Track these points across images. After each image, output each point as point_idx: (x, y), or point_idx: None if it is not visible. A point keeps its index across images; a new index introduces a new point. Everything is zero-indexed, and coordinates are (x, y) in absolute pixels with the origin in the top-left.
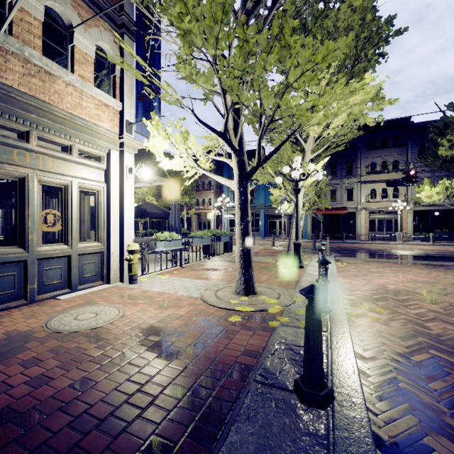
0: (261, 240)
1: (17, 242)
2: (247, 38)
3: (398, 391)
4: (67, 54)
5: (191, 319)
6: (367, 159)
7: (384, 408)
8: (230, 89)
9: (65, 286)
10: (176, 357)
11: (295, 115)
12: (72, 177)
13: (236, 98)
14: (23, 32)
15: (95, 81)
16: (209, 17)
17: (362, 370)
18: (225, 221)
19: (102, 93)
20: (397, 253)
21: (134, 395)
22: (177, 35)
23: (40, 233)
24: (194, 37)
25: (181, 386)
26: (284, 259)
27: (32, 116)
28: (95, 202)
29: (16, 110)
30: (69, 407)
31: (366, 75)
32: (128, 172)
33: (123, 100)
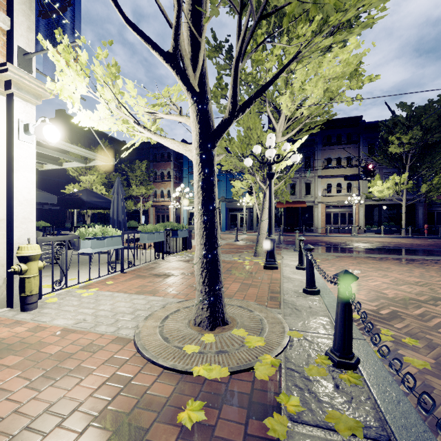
0: (222, 234)
1: None
2: None
3: None
4: None
5: (95, 417)
6: (324, 155)
7: None
8: None
9: None
10: None
11: None
12: None
13: None
14: None
15: None
16: None
17: None
18: (185, 214)
19: None
20: (360, 246)
21: None
22: None
23: None
24: None
25: None
26: (253, 257)
27: None
28: None
29: None
30: None
31: (351, 39)
32: (23, 130)
33: (11, 13)
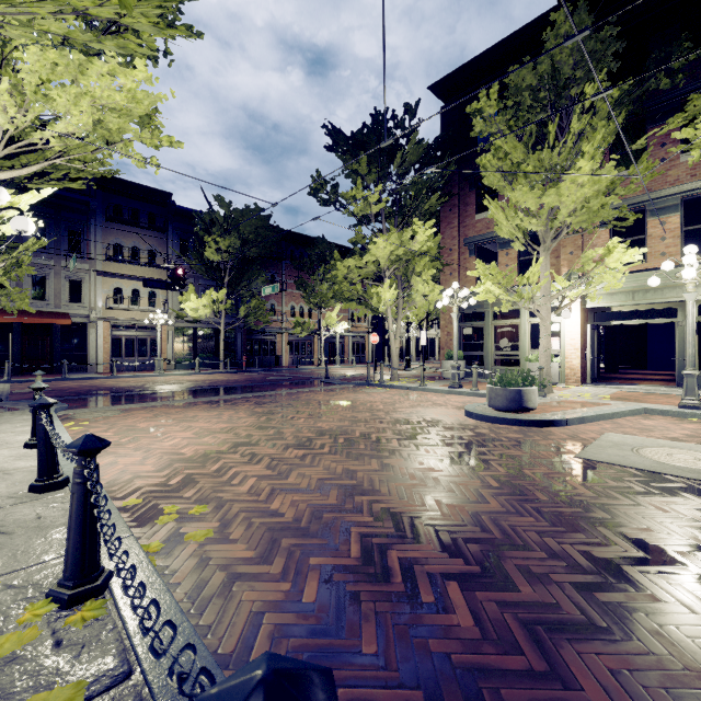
0: None
1: None
2: None
3: None
4: None
5: None
6: (109, 237)
7: None
8: None
9: None
10: None
11: None
12: None
13: None
14: None
15: None
16: None
17: None
18: None
19: None
20: (165, 390)
21: None
22: None
23: None
24: None
25: None
26: None
27: None
28: None
29: None
30: None
31: (139, 62)
32: None
33: None
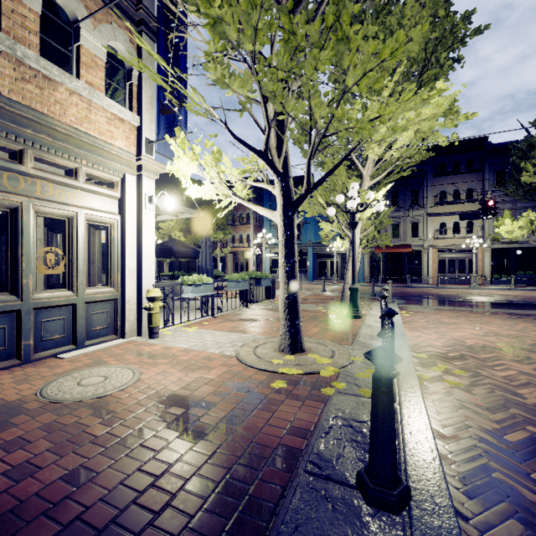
0: (309, 284)
1: (8, 288)
2: (294, 29)
3: (492, 484)
4: (71, 55)
5: (223, 384)
6: (436, 188)
7: (476, 509)
8: (272, 96)
9: (69, 341)
10: (203, 437)
11: (354, 129)
12: (78, 207)
13: (280, 108)
14: (14, 26)
15: (107, 89)
16: (246, 0)
17: (442, 454)
18: (267, 261)
19: (115, 105)
20: (473, 300)
21: (146, 492)
22: (205, 24)
23: (41, 275)
24: (227, 28)
25: (208, 479)
26: (338, 308)
27: (27, 131)
28: (107, 238)
29: (6, 123)
30: (58, 509)
31: (438, 83)
32: (148, 201)
33: (141, 113)
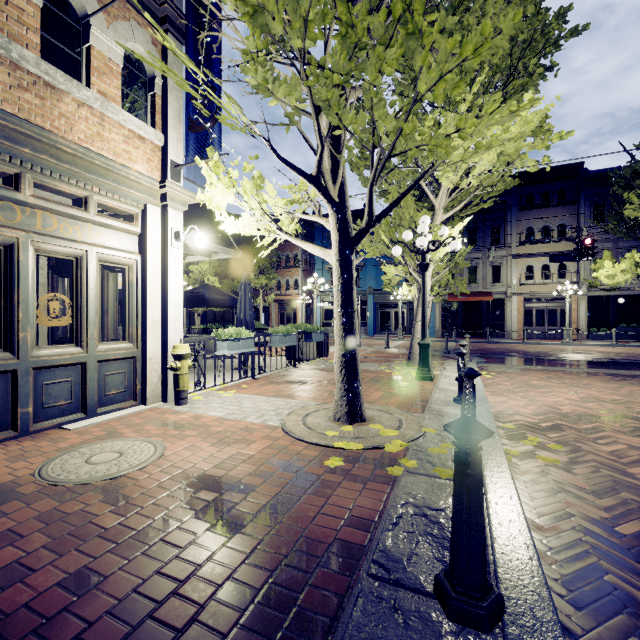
0: (369, 339)
1: (1, 343)
2: (353, 22)
3: (604, 590)
4: (80, 59)
5: (265, 462)
6: (521, 224)
7: (586, 623)
8: (326, 105)
9: (77, 408)
10: (239, 530)
11: (427, 146)
12: (88, 245)
13: (336, 120)
14: (9, 21)
15: (124, 101)
16: None
17: (540, 551)
18: (319, 312)
19: (134, 120)
20: (567, 358)
21: (166, 602)
22: (243, 14)
23: (45, 328)
24: (270, 19)
25: (245, 585)
26: (405, 367)
27: (25, 151)
28: (124, 283)
29: None
30: (53, 626)
31: (526, 96)
32: (174, 237)
33: (166, 130)
